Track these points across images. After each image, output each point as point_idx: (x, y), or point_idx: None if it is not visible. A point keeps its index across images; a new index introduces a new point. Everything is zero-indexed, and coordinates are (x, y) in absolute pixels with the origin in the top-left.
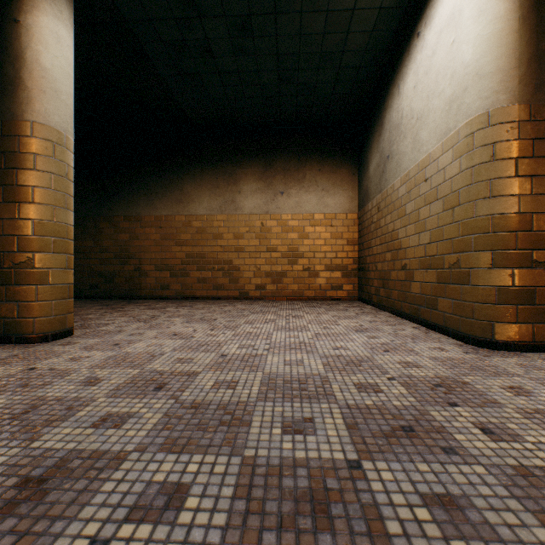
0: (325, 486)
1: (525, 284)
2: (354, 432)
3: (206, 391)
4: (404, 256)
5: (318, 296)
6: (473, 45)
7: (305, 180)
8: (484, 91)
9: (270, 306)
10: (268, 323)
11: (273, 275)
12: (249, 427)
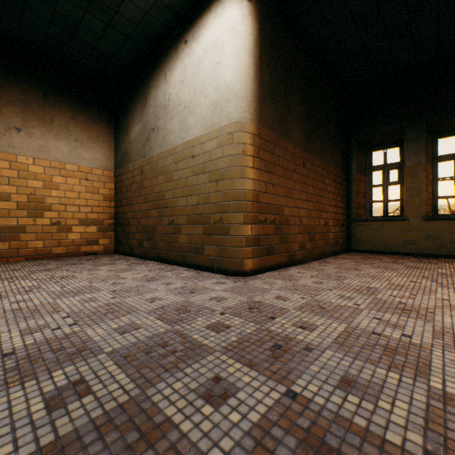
0: (302, 429)
1: (257, 234)
2: (257, 368)
3: (44, 421)
4: (171, 214)
5: (71, 253)
6: (233, 73)
7: (54, 124)
8: (239, 107)
9: (9, 271)
10: (33, 291)
11: (4, 230)
12: (174, 426)
